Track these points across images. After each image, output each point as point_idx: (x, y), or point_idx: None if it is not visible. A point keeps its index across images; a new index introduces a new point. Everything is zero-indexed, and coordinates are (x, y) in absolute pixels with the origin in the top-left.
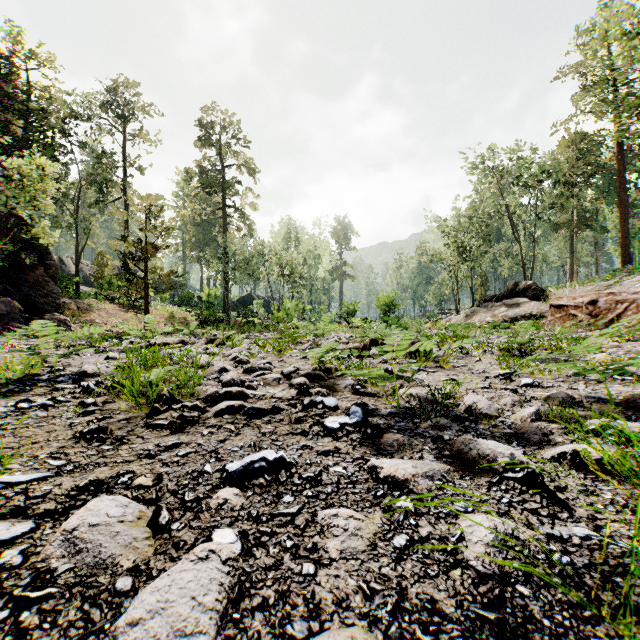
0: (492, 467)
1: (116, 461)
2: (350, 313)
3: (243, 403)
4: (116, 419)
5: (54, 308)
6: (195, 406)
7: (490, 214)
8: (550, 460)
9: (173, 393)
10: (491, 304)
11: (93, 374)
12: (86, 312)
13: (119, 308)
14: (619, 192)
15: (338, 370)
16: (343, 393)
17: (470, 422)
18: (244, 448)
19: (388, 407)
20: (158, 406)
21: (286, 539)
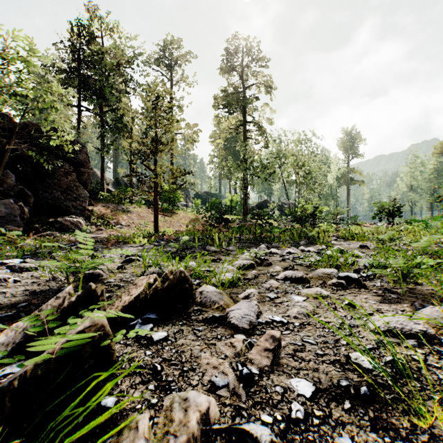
0: None
1: None
2: (396, 213)
3: None
4: None
5: (80, 211)
6: None
7: None
8: None
9: None
10: None
11: None
12: (118, 215)
13: (150, 211)
14: None
15: None
16: None
17: None
18: None
19: None
20: None
21: None
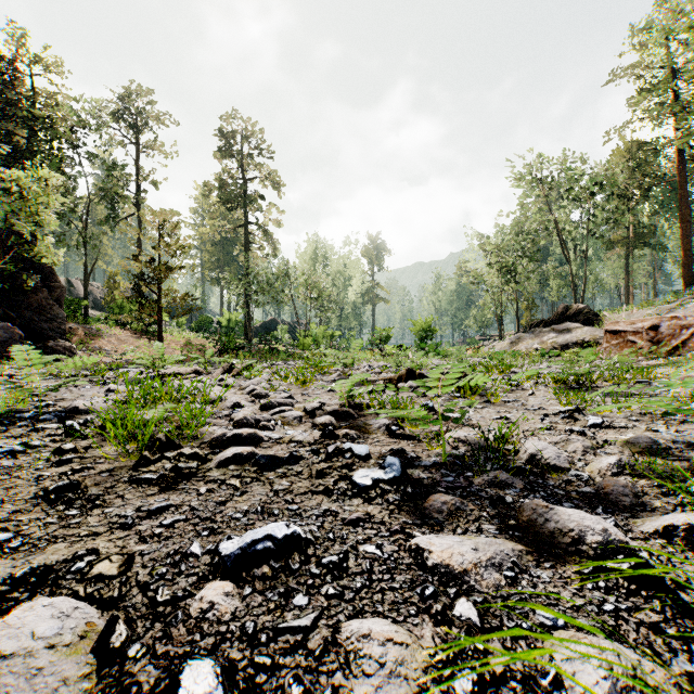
0: (578, 548)
1: (80, 533)
2: (383, 339)
3: (254, 450)
4: (97, 470)
5: (59, 334)
6: (194, 454)
7: (537, 231)
8: (652, 535)
9: (171, 436)
10: (539, 330)
11: (86, 410)
12: (94, 338)
13: (131, 334)
14: (681, 206)
15: (370, 406)
16: (376, 435)
17: (535, 476)
18: (249, 514)
19: (431, 454)
20: (148, 455)
21: (292, 681)
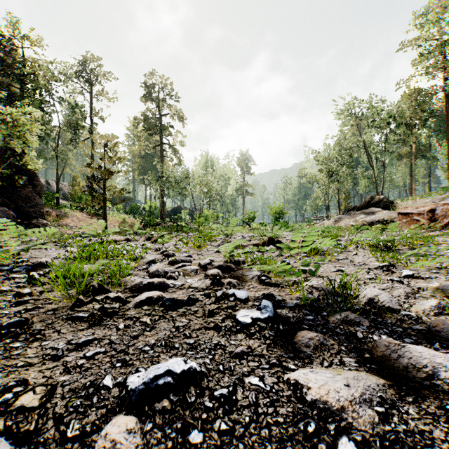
0: (432, 382)
1: (17, 364)
2: (251, 219)
3: (162, 294)
4: (44, 309)
5: (39, 215)
6: (117, 297)
7: (352, 148)
8: None
9: (102, 284)
10: (353, 212)
11: (47, 265)
12: (62, 218)
13: (86, 215)
14: (447, 131)
15: (245, 262)
16: (251, 283)
17: (375, 315)
18: (155, 347)
19: (293, 298)
20: (82, 298)
21: None
